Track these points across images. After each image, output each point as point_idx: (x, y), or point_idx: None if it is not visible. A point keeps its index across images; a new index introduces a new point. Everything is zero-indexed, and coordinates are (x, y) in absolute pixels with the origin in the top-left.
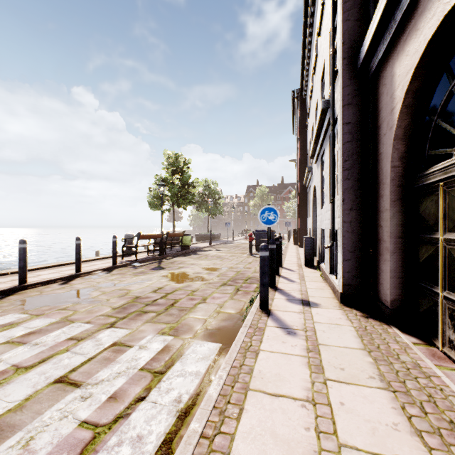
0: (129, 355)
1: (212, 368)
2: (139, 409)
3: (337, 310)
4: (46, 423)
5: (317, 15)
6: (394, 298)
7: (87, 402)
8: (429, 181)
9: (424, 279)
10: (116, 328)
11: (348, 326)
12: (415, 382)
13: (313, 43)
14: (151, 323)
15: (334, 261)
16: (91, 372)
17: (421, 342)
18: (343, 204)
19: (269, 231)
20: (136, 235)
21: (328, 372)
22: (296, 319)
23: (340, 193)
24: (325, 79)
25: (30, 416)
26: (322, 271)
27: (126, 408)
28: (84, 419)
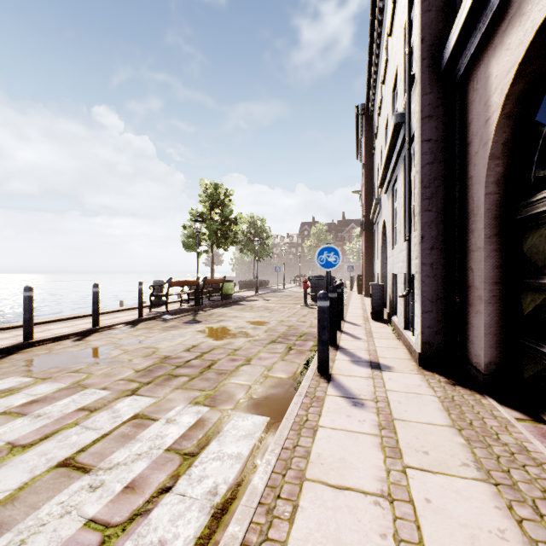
0: (152, 430)
1: (257, 449)
2: (163, 504)
3: (415, 375)
4: (43, 521)
5: (387, 12)
6: (489, 360)
7: (96, 493)
8: (537, 210)
9: (529, 336)
10: (139, 396)
11: (430, 396)
12: (523, 471)
13: (383, 47)
14: (182, 389)
15: (410, 314)
16: (104, 452)
17: (527, 417)
18: (422, 242)
19: (329, 276)
20: (166, 282)
21: (408, 457)
22: (364, 386)
23: (418, 228)
24: (399, 88)
25: (23, 512)
26: (394, 326)
27: (147, 502)
28: (92, 516)
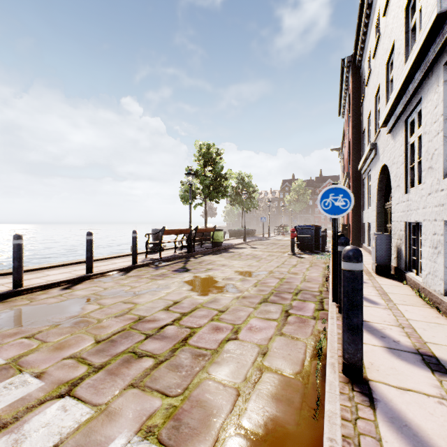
0: None
1: None
2: None
3: None
4: None
5: None
6: None
7: None
8: None
9: None
10: (73, 400)
11: None
12: None
13: None
14: (137, 389)
15: None
16: None
17: None
18: None
19: (336, 224)
20: (159, 230)
21: None
22: None
23: None
24: None
25: None
26: (414, 286)
27: None
28: None
